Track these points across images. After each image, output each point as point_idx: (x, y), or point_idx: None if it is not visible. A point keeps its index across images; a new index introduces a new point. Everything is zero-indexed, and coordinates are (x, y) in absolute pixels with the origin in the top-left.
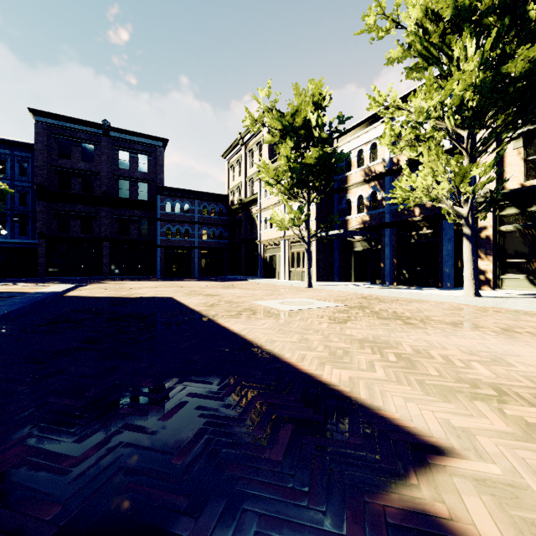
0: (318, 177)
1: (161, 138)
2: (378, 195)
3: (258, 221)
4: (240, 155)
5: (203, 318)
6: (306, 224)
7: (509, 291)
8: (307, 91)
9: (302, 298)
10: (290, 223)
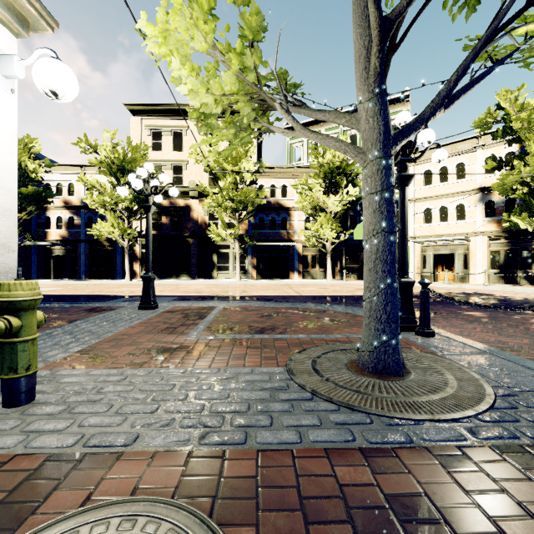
0: (29, 203)
1: None
2: (75, 220)
3: None
4: None
5: None
6: None
7: None
8: (22, 140)
9: None
10: None
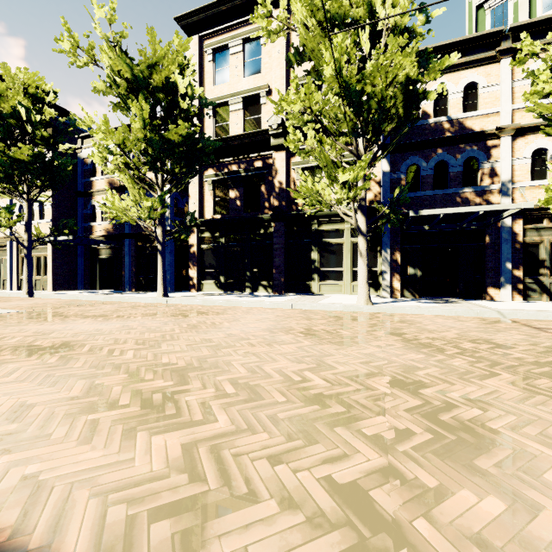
0: (39, 177)
1: None
2: None
3: None
4: None
5: None
6: (26, 226)
7: (206, 292)
8: (19, 78)
9: None
10: None
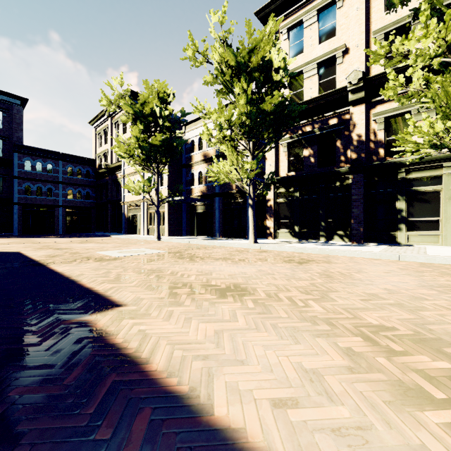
0: (164, 156)
1: (18, 96)
2: None
3: (122, 185)
4: (107, 125)
5: (38, 265)
6: (156, 191)
7: (281, 239)
8: (154, 88)
9: (141, 248)
10: (140, 189)
